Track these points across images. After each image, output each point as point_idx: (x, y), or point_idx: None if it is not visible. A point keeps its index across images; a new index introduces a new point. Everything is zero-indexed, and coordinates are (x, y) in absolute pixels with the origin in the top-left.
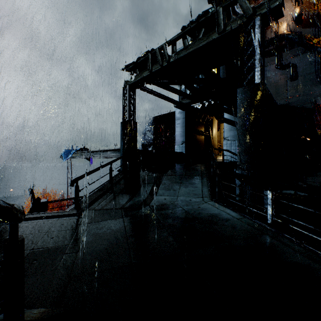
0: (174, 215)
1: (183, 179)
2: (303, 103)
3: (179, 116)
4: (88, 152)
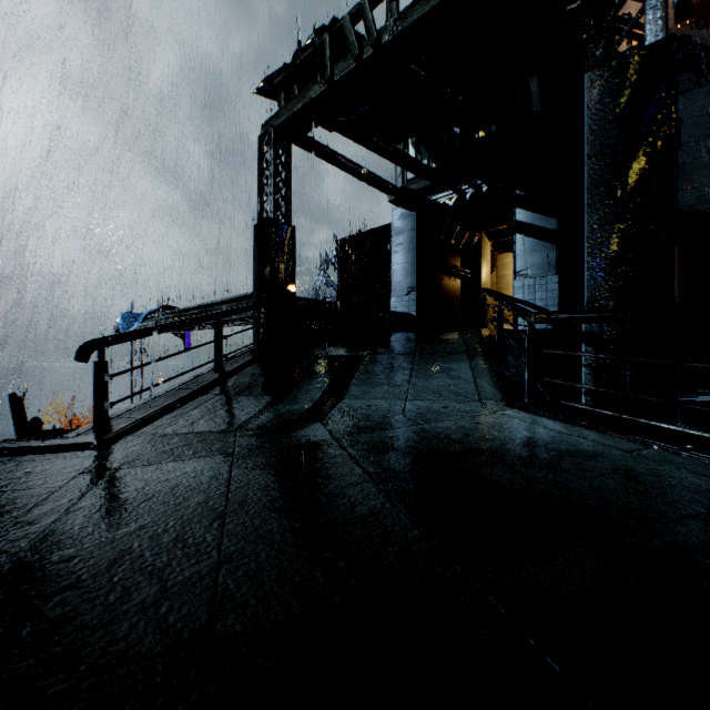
0: (402, 445)
1: (418, 362)
2: (698, 202)
3: (402, 224)
4: (177, 312)
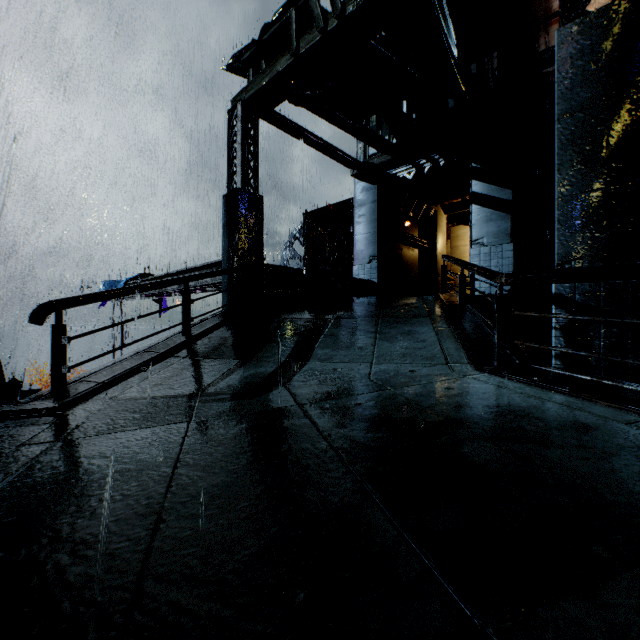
0: (371, 414)
1: (381, 325)
2: None
3: (364, 197)
4: (153, 279)
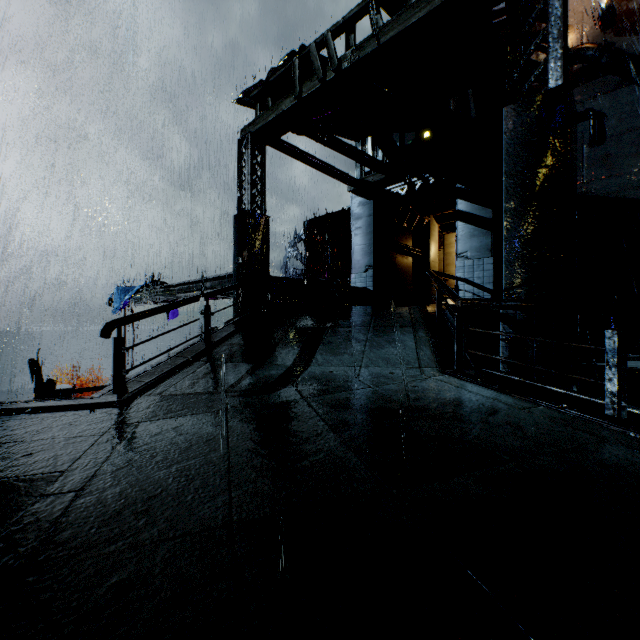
0: (355, 404)
1: (371, 334)
2: (619, 189)
3: (361, 211)
4: (166, 287)
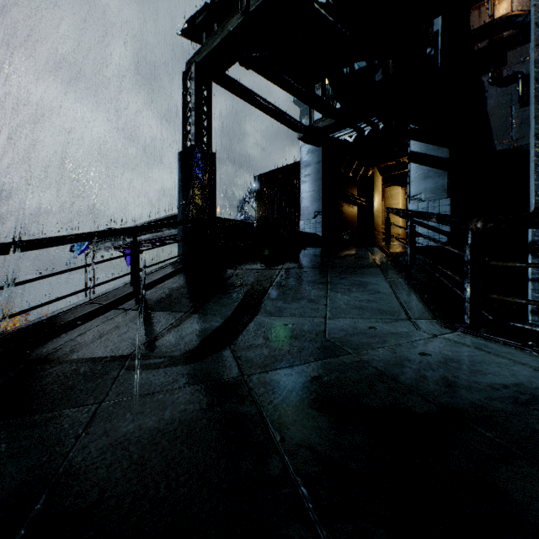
0: (336, 396)
1: (331, 275)
2: None
3: (309, 158)
4: None
